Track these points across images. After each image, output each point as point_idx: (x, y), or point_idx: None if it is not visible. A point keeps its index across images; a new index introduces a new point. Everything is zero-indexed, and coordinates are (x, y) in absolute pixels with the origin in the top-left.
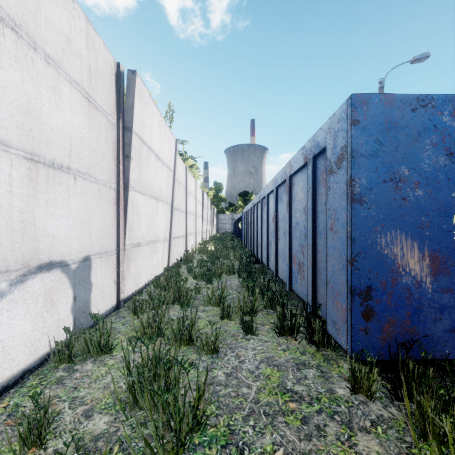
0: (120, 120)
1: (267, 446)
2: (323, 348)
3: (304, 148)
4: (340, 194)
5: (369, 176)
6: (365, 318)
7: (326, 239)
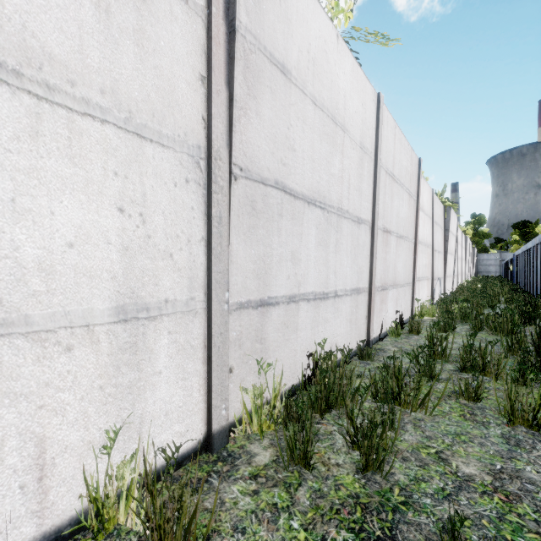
0: (444, 228)
1: None
2: None
3: (538, 237)
4: None
5: None
6: None
7: None
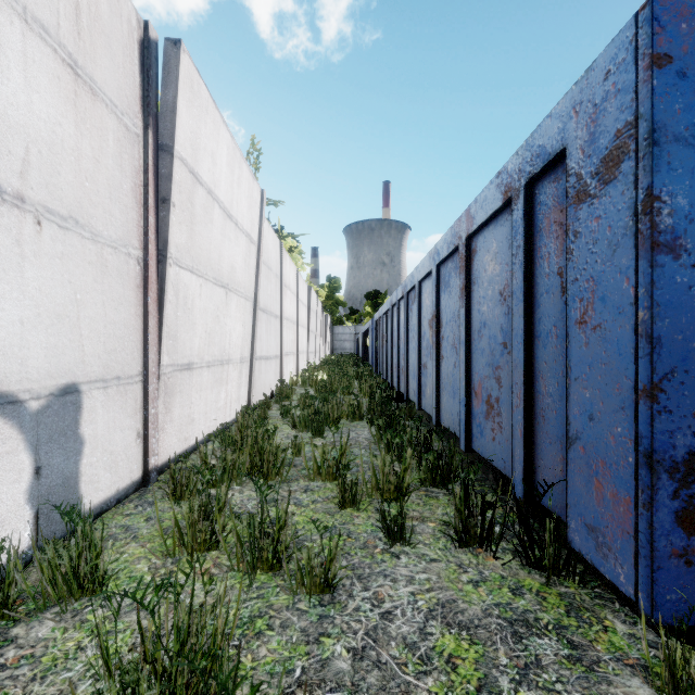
0: (149, 130)
1: None
2: (557, 578)
3: (504, 173)
4: (613, 239)
5: (694, 189)
6: (686, 528)
7: (566, 345)
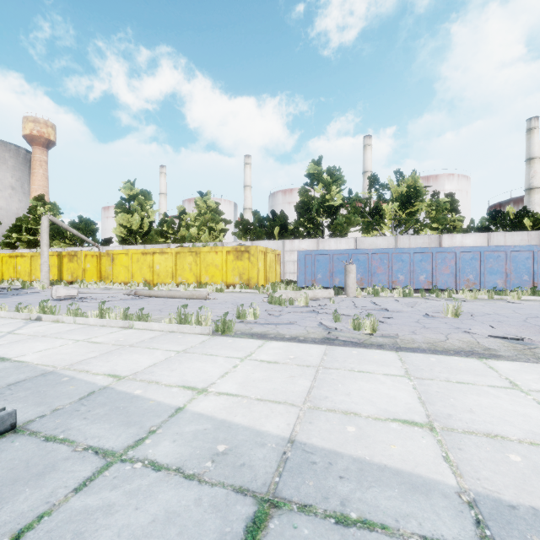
0: None
1: None
2: None
3: None
4: None
5: None
6: None
7: None
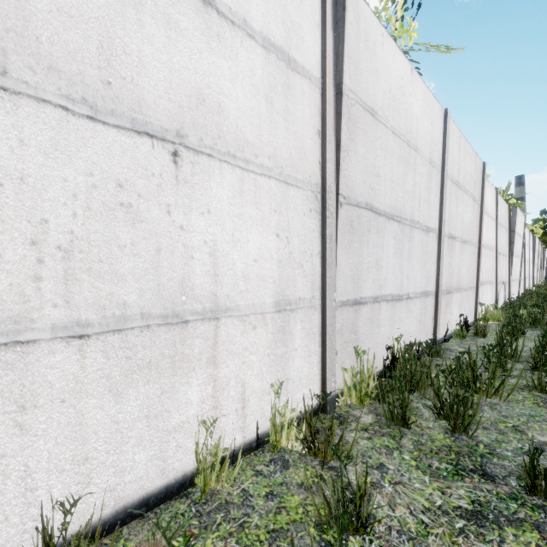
0: (510, 229)
1: None
2: None
3: None
4: None
5: None
6: None
7: None
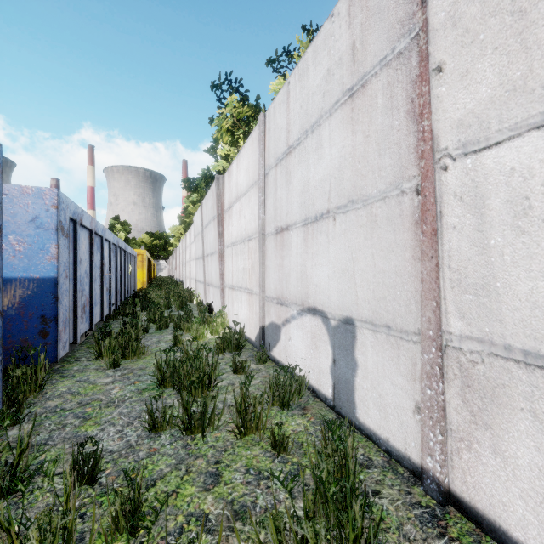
0: (423, 6)
1: (121, 392)
2: None
3: None
4: None
5: None
6: None
7: None
